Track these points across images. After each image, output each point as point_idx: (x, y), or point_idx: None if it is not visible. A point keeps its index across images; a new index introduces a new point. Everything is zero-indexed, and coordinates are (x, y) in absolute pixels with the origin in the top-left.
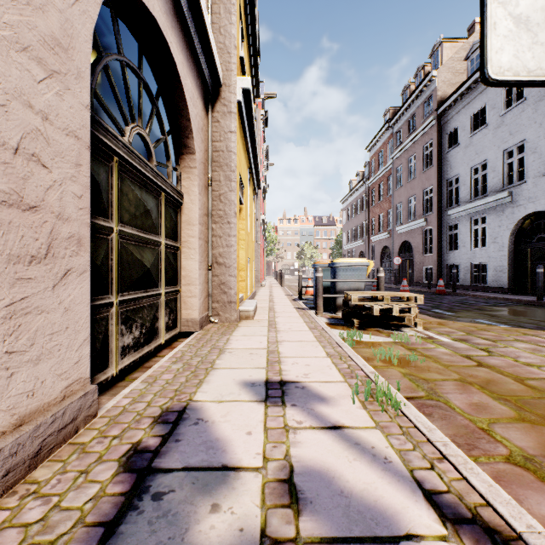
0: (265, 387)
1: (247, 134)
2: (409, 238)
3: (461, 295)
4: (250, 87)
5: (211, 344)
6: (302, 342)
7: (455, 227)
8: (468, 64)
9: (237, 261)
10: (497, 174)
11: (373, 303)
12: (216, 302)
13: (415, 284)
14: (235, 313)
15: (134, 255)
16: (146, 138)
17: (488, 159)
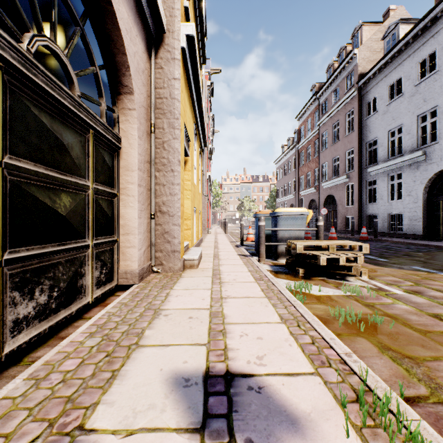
0: (203, 388)
1: (192, 87)
2: (333, 193)
3: (382, 241)
4: (194, 34)
5: (147, 302)
6: (249, 299)
7: (373, 183)
8: (385, 43)
9: (181, 209)
10: (412, 136)
11: (318, 252)
12: (160, 251)
13: (338, 231)
14: (179, 263)
15: (38, 199)
16: (61, 57)
17: (403, 123)
